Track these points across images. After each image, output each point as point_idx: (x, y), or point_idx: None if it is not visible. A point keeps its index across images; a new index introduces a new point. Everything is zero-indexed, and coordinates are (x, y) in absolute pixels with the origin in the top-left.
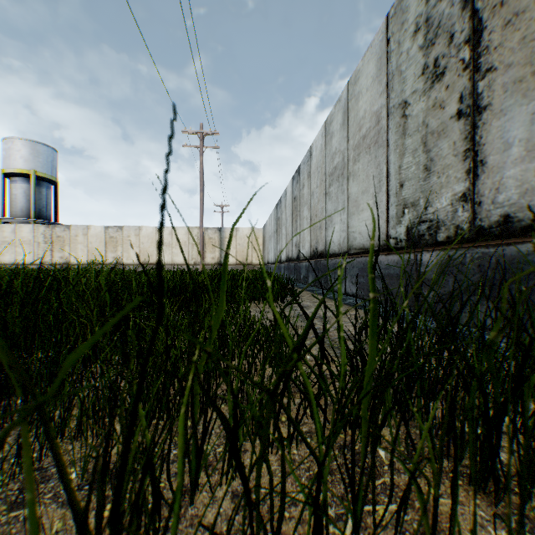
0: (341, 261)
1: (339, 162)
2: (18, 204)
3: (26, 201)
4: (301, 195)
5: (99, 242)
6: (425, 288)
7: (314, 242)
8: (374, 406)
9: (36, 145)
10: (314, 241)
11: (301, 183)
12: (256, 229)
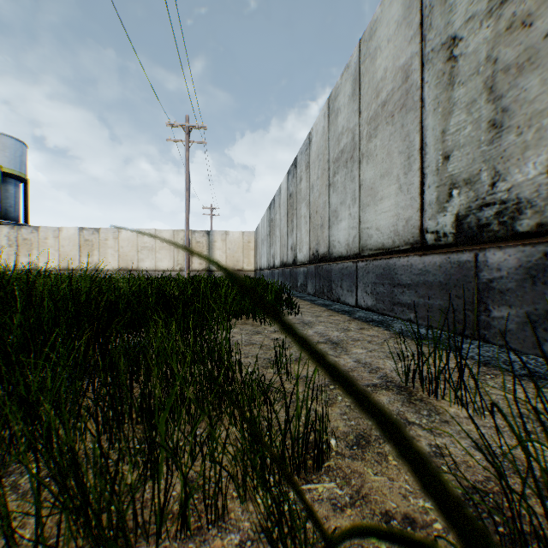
0: (350, 265)
1: (348, 143)
2: None
3: None
4: (298, 190)
5: (73, 246)
6: (495, 304)
7: (314, 243)
8: None
9: (1, 137)
10: (314, 242)
11: (298, 177)
12: (247, 233)
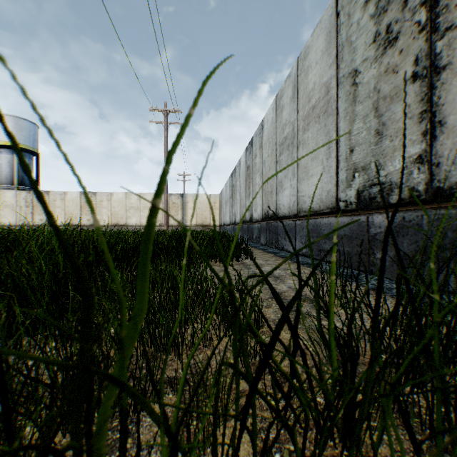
0: (291, 223)
1: (289, 132)
2: (3, 172)
3: (10, 169)
4: (253, 164)
5: (75, 206)
6: (377, 249)
7: (266, 205)
8: (369, 418)
9: (19, 120)
10: (266, 205)
11: (253, 153)
12: (213, 195)
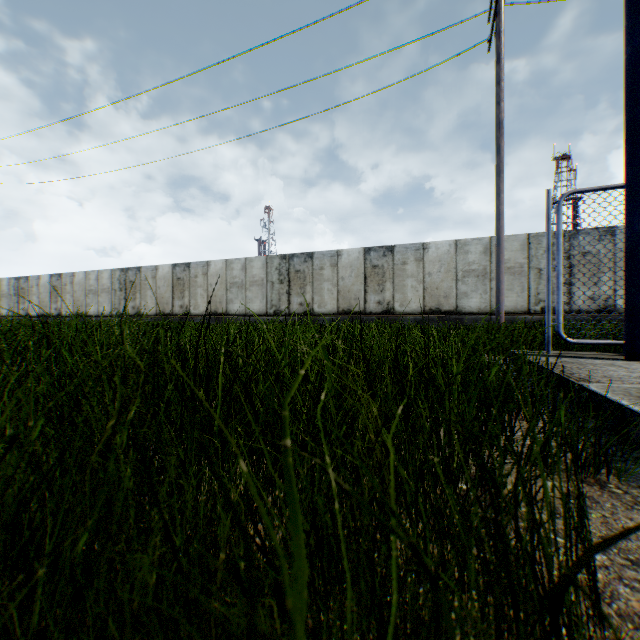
0: None
1: None
2: None
3: None
4: None
5: None
6: None
7: None
8: None
9: None
10: None
11: None
12: None
